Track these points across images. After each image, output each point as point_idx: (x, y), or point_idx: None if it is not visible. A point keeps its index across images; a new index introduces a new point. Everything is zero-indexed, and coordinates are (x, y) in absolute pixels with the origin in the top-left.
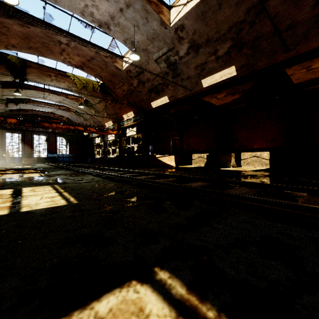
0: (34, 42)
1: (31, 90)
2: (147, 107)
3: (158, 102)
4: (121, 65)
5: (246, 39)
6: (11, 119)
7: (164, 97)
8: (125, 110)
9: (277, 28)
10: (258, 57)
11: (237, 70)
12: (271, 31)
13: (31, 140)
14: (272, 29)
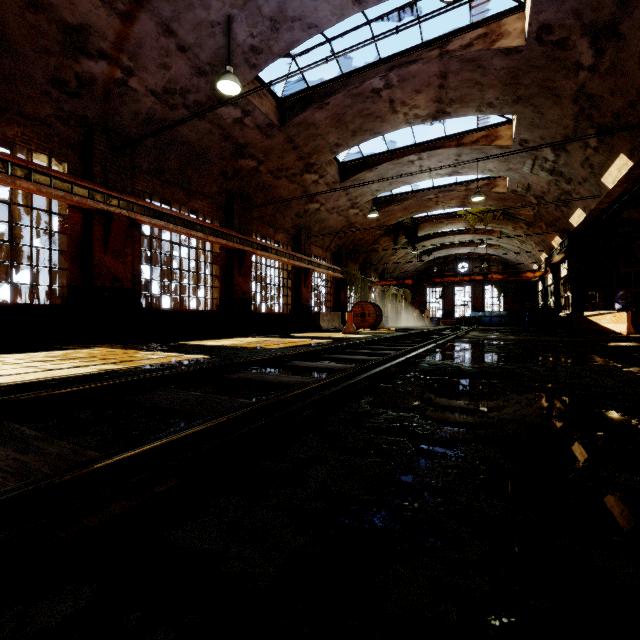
0: (412, 208)
1: (434, 239)
2: (569, 228)
3: (575, 219)
4: (504, 186)
5: (606, 122)
6: (407, 280)
7: (577, 210)
8: (549, 235)
9: (627, 100)
10: (639, 136)
11: (630, 158)
12: (625, 105)
13: (452, 295)
14: (623, 103)
